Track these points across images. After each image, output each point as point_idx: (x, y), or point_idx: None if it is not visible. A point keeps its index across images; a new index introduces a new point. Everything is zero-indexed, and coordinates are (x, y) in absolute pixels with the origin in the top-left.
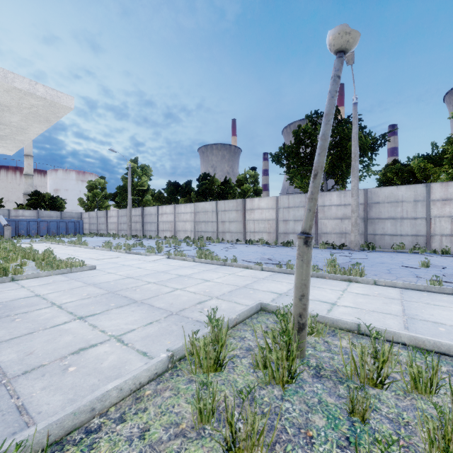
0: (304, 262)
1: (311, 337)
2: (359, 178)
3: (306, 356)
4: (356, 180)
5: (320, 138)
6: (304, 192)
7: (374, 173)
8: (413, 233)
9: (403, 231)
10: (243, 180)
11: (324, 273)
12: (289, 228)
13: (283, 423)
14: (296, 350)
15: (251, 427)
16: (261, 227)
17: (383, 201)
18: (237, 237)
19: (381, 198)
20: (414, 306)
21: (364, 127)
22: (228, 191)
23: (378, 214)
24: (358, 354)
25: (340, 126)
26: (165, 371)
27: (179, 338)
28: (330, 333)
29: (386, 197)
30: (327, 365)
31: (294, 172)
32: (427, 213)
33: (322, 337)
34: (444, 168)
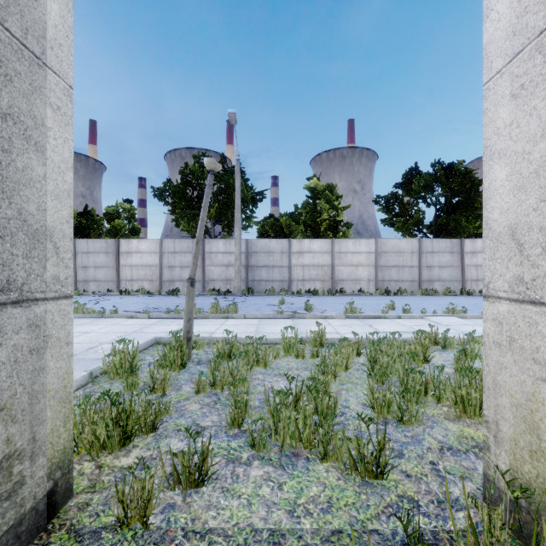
0: (190, 297)
1: (196, 351)
2: (243, 228)
3: (192, 359)
4: (239, 231)
5: (200, 219)
6: (191, 236)
7: (255, 224)
8: (281, 279)
9: (274, 277)
10: (114, 214)
11: (208, 314)
12: (175, 275)
13: (179, 381)
14: (186, 349)
15: (164, 377)
16: (141, 274)
17: (260, 251)
18: (107, 287)
19: (259, 248)
20: (263, 327)
21: (247, 180)
22: (92, 226)
23: (256, 262)
24: (221, 346)
25: (227, 175)
26: (87, 384)
27: (85, 370)
28: (208, 347)
29: (262, 247)
30: (204, 359)
31: (181, 213)
32: (289, 262)
33: (203, 350)
34: (301, 226)
